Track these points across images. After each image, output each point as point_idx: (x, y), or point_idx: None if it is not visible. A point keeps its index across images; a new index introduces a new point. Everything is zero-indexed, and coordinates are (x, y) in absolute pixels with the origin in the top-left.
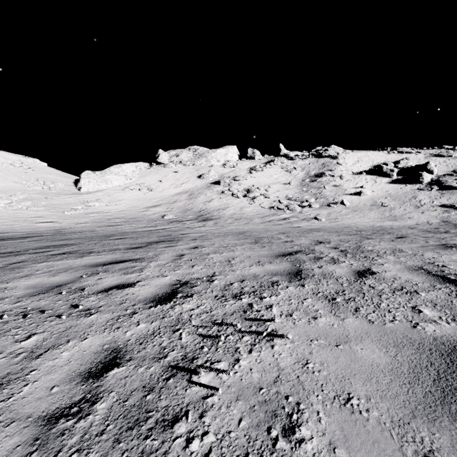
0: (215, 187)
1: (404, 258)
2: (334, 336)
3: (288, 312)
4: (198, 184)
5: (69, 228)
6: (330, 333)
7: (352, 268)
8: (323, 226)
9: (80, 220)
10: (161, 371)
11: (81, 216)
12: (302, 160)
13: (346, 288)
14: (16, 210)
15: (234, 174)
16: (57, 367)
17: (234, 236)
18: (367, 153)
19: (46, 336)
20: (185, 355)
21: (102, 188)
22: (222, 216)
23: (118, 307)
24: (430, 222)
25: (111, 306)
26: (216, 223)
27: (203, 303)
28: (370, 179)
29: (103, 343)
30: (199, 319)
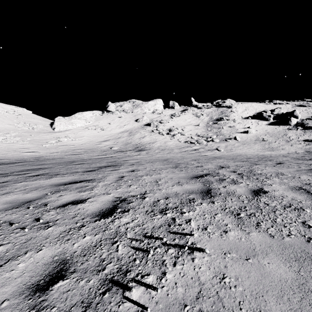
0: (147, 127)
1: (286, 180)
2: (243, 250)
3: (204, 226)
4: (135, 125)
5: (45, 156)
6: (240, 246)
7: (248, 188)
8: (222, 154)
9: (53, 150)
10: (98, 285)
11: (54, 148)
12: (207, 109)
13: (247, 205)
14: (9, 143)
15: (160, 119)
16: (11, 279)
17: (160, 162)
18: (252, 104)
19: (9, 247)
20: (120, 268)
21: (69, 128)
22: (152, 147)
23: (71, 220)
24: (297, 152)
25: (65, 220)
26: (147, 152)
27: (136, 217)
28: (254, 122)
29: (54, 255)
30: (133, 232)
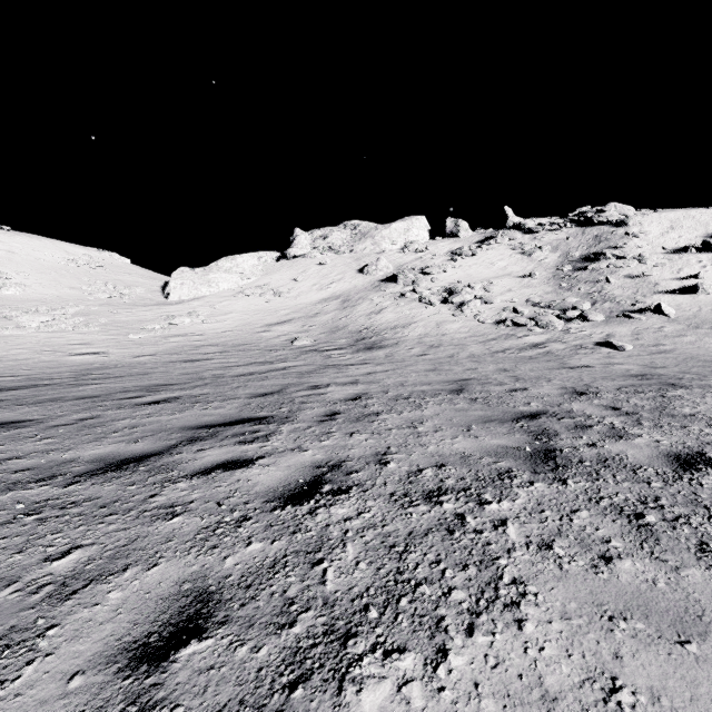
0: (388, 287)
1: None
2: None
3: None
4: (359, 283)
5: (114, 365)
6: None
7: None
8: (645, 363)
9: (147, 349)
10: None
11: (152, 342)
12: (551, 232)
13: None
14: (54, 332)
15: (422, 264)
16: None
17: (443, 404)
18: (689, 211)
19: None
20: None
21: (202, 295)
22: (402, 339)
23: None
24: None
25: None
26: (389, 354)
27: None
28: (711, 261)
29: None
30: None
